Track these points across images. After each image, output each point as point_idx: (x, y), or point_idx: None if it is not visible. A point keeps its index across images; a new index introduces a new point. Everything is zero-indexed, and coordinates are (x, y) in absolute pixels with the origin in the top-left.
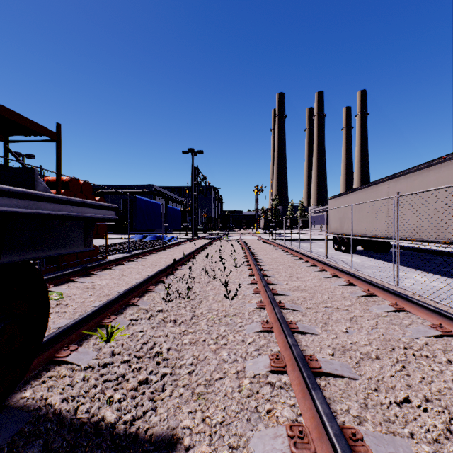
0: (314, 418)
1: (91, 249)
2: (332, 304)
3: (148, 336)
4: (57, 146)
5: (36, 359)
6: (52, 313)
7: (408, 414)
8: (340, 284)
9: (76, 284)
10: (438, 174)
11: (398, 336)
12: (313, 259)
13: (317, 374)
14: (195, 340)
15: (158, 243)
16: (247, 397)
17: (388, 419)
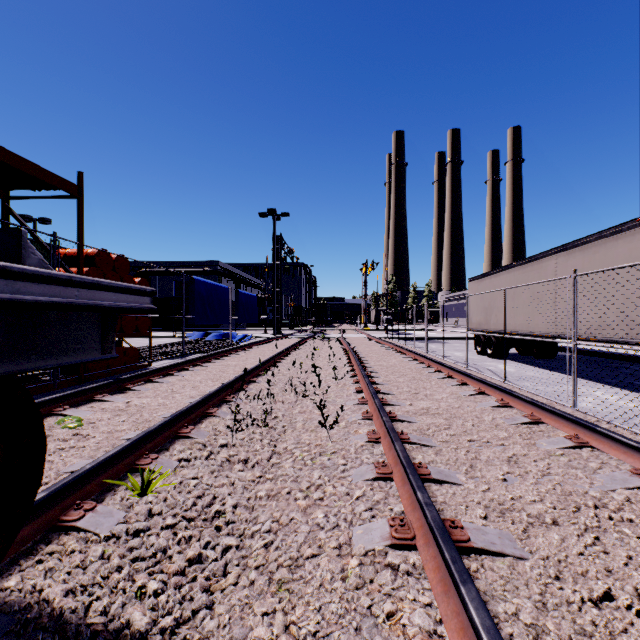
0: (465, 631)
1: (113, 356)
2: (479, 435)
3: (205, 486)
4: (79, 205)
5: (30, 526)
6: (63, 450)
7: (613, 621)
8: (489, 405)
9: (104, 405)
10: (630, 244)
11: (584, 487)
12: (448, 367)
13: (464, 550)
14: (276, 491)
15: (224, 343)
16: (355, 589)
17: (582, 629)
